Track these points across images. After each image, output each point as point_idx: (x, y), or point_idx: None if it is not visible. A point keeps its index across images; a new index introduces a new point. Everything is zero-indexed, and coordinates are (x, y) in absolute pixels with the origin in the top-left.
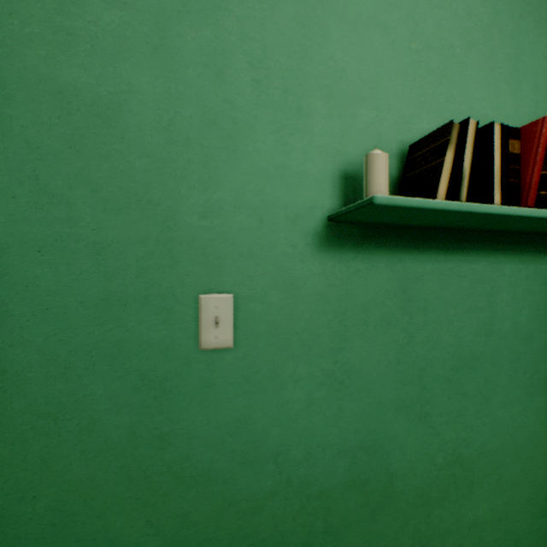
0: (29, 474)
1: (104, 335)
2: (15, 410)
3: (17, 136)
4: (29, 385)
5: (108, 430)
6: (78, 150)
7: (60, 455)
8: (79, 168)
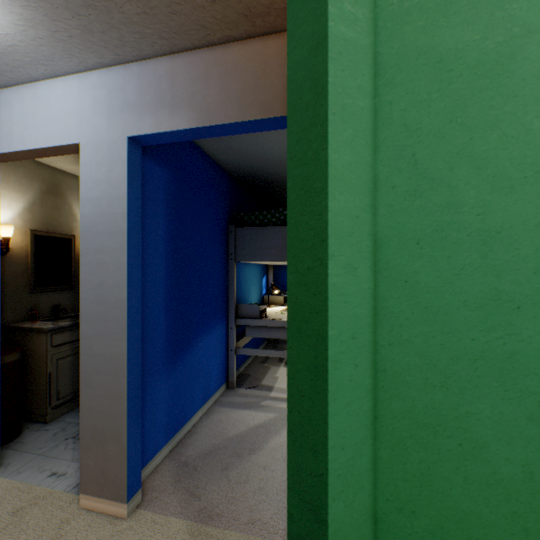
0: (406, 485)
1: (490, 343)
2: (393, 413)
3: (395, 122)
4: (406, 389)
5: (495, 461)
6: (458, 124)
7: (438, 474)
8: (460, 144)
